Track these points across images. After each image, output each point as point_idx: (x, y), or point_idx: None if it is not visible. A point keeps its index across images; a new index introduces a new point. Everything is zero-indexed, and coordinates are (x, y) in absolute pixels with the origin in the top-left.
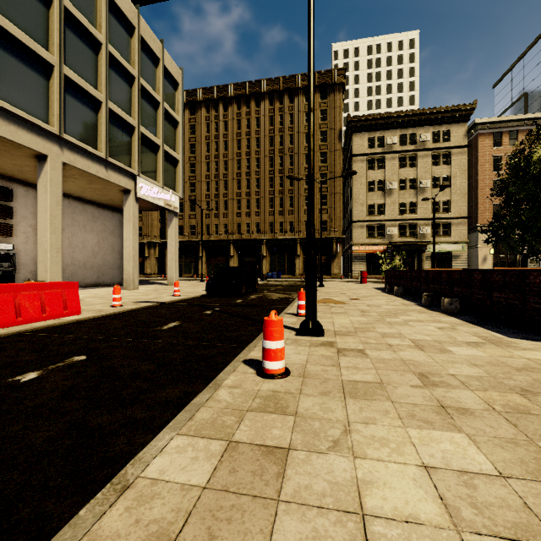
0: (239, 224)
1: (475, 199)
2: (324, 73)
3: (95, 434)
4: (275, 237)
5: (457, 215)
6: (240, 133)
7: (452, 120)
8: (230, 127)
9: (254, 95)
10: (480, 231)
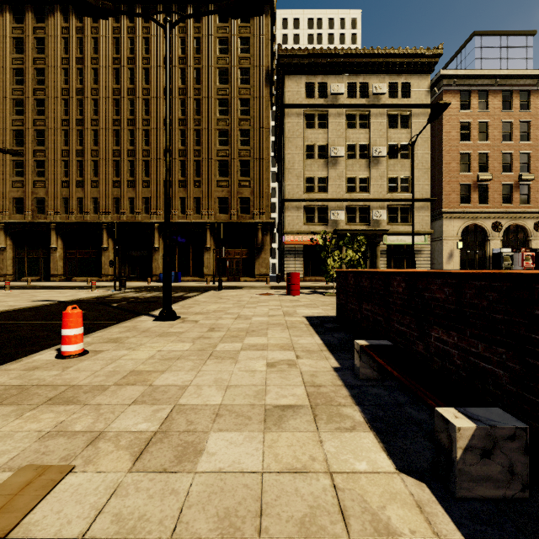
0: (118, 199)
1: (439, 177)
2: None
3: None
4: (172, 219)
5: (419, 196)
6: (119, 58)
7: (413, 69)
8: (102, 47)
9: (141, 3)
10: (446, 218)
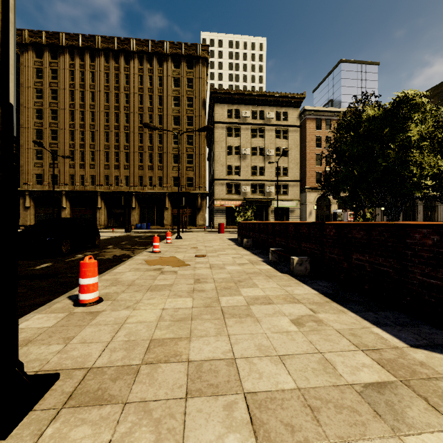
0: (108, 176)
1: (304, 168)
2: (190, 46)
3: None
4: (144, 190)
5: (293, 178)
6: (108, 86)
7: (289, 104)
8: (97, 78)
9: (124, 52)
10: (308, 192)
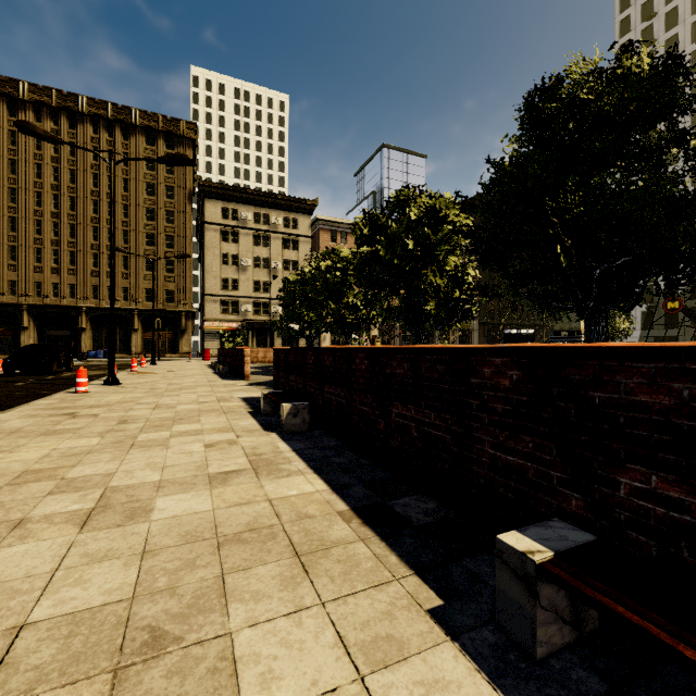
0: (40, 283)
1: None
2: (170, 120)
3: (3, 405)
4: (101, 305)
5: None
6: (41, 155)
7: (300, 210)
8: (22, 141)
9: (67, 111)
10: None
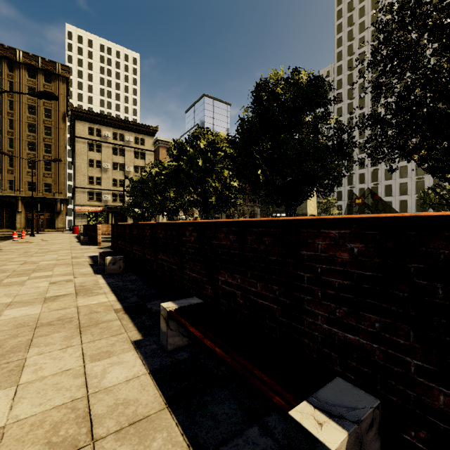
0: None
1: None
2: (48, 62)
3: None
4: None
5: None
6: None
7: (146, 133)
8: None
9: None
10: None
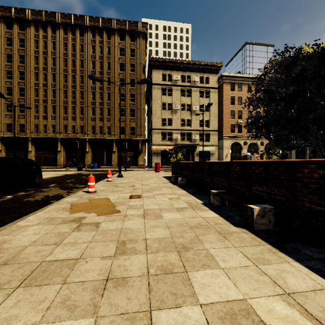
0: (66, 125)
1: (222, 120)
2: (132, 23)
3: None
4: (96, 137)
5: (213, 129)
6: (67, 53)
7: (210, 71)
8: (57, 47)
9: (79, 27)
10: (224, 139)
